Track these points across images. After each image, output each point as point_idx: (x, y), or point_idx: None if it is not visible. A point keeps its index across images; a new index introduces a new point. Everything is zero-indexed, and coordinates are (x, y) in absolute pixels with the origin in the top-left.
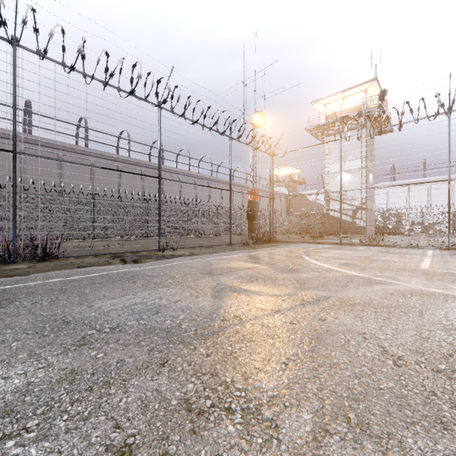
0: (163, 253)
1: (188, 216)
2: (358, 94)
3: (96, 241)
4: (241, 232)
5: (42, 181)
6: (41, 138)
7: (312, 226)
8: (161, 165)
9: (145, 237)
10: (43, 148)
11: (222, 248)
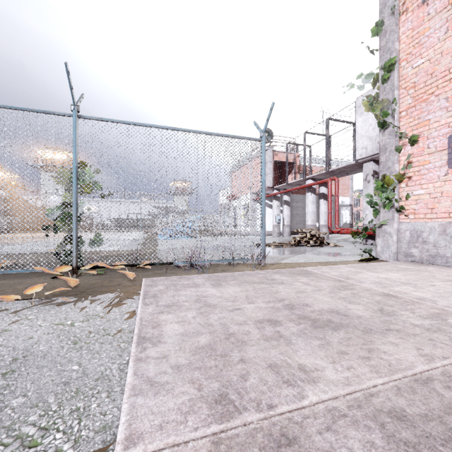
0: None
1: None
2: (63, 154)
3: None
4: None
5: None
6: None
7: (32, 224)
8: None
9: None
10: None
11: None
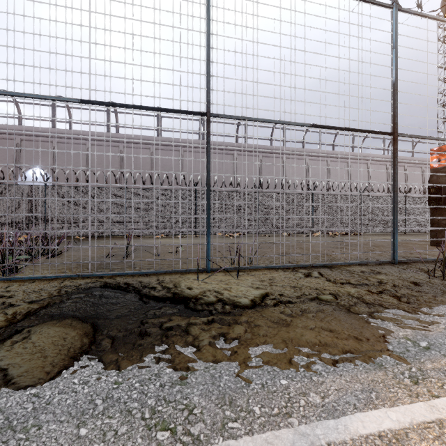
0: (198, 283)
1: (313, 207)
2: None
3: (196, 238)
4: (406, 230)
5: (146, 174)
6: (166, 138)
7: None
8: (282, 148)
9: (258, 234)
10: (168, 148)
11: (371, 276)
